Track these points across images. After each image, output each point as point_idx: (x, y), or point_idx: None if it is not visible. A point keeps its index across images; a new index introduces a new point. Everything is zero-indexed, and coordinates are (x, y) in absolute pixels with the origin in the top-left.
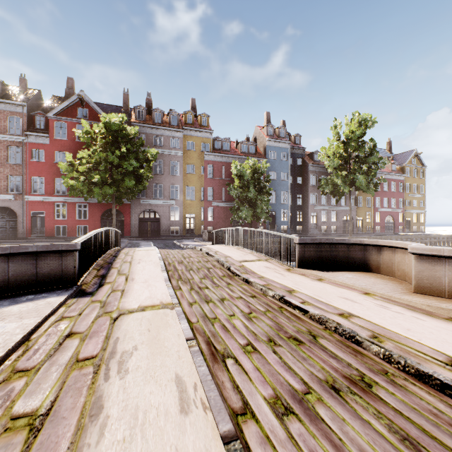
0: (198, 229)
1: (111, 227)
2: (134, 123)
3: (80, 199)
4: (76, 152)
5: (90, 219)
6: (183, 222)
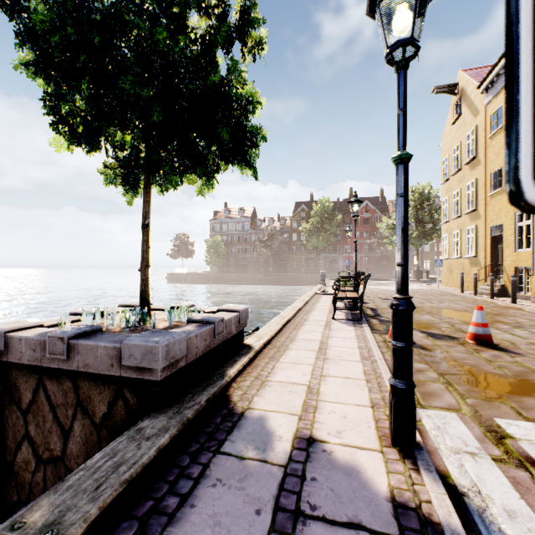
0: (431, 269)
1: (380, 268)
2: (392, 212)
3: (365, 254)
4: (363, 231)
5: (369, 264)
6: (422, 265)
